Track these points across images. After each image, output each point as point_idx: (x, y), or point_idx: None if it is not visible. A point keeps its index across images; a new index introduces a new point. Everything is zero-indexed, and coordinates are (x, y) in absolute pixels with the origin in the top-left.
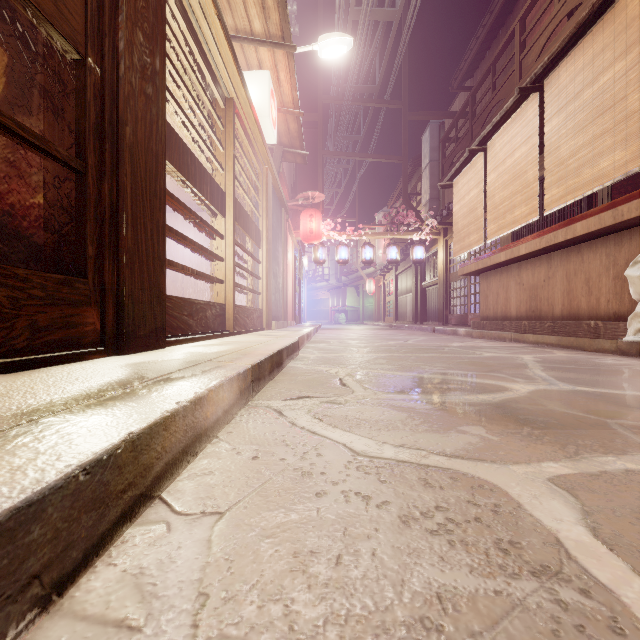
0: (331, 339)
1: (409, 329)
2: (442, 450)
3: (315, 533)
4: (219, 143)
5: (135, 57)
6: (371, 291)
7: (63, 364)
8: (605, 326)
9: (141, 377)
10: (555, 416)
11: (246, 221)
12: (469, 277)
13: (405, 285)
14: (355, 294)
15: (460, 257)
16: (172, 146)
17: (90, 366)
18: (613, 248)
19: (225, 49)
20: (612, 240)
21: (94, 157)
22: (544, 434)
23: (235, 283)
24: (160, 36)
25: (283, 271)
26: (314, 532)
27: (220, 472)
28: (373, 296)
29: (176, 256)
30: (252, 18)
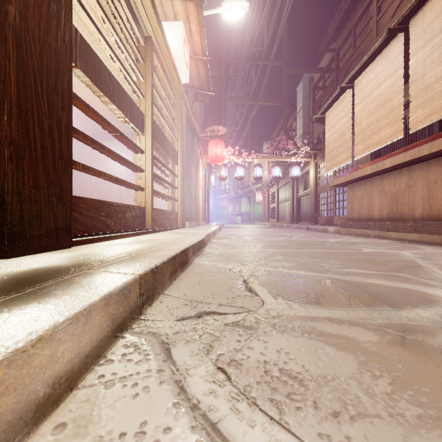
0: (232, 235)
1: (288, 227)
2: None
3: None
4: (139, 72)
5: None
6: (259, 200)
7: None
8: None
9: None
10: None
11: (164, 141)
12: (334, 189)
13: (284, 196)
14: (248, 202)
15: (327, 174)
16: (87, 60)
17: None
18: None
19: None
20: None
21: None
22: None
23: (153, 190)
24: None
25: (195, 184)
26: None
27: None
28: (260, 204)
29: (115, 173)
30: None
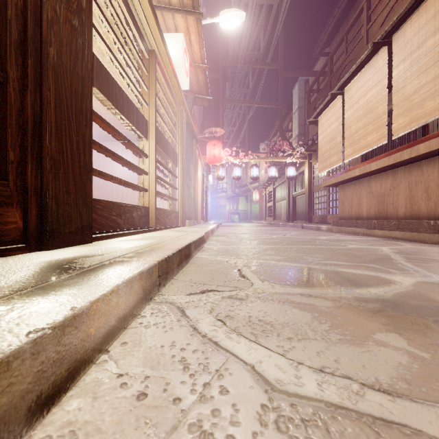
0: (229, 233)
1: (284, 226)
2: (375, 379)
3: None
4: (144, 84)
5: None
6: (256, 199)
7: None
8: None
9: (27, 282)
10: None
11: (165, 145)
12: (328, 188)
13: (280, 195)
14: (245, 201)
15: (321, 174)
16: (102, 79)
17: None
18: None
19: (147, 8)
20: None
21: (16, 71)
22: None
23: (156, 191)
24: None
25: (194, 184)
26: None
27: (84, 434)
28: (258, 203)
29: (117, 173)
30: None
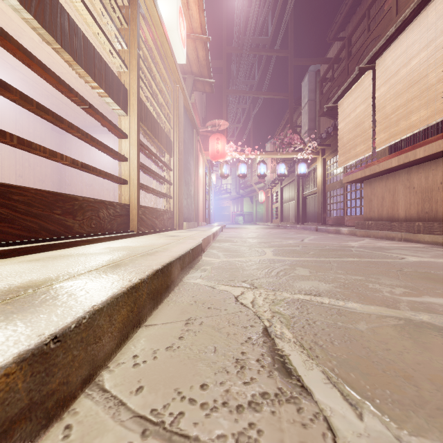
0: (234, 238)
1: (294, 228)
2: None
3: None
4: (120, 36)
5: None
6: (262, 200)
7: None
8: None
9: None
10: None
11: (155, 127)
12: (345, 186)
13: (288, 195)
14: (250, 202)
15: (336, 171)
16: None
17: None
18: None
19: None
20: None
21: None
22: None
23: (140, 184)
24: None
25: (194, 181)
26: None
27: None
28: (263, 204)
29: (108, 169)
30: None
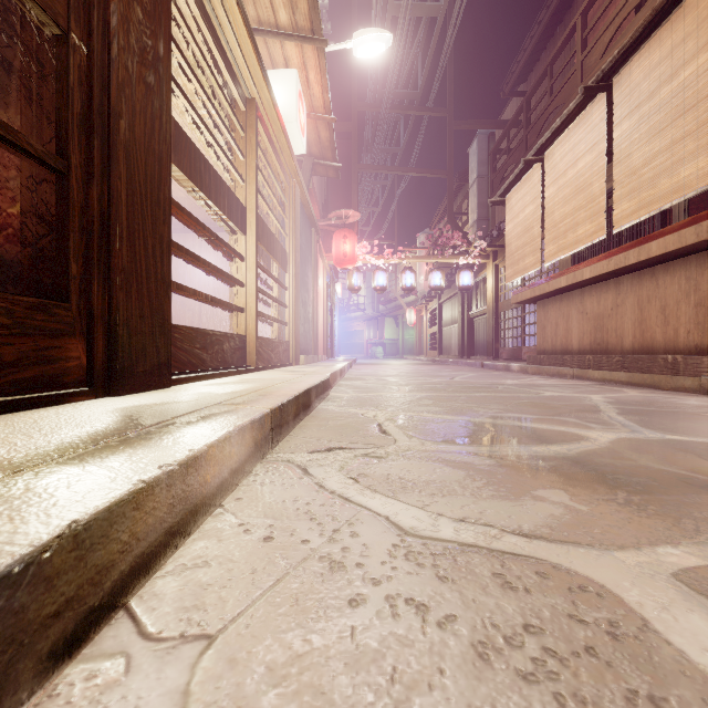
0: (367, 376)
1: (455, 364)
2: (518, 527)
3: (348, 678)
4: (239, 150)
5: (132, 37)
6: (412, 322)
7: (36, 408)
8: (685, 361)
9: (124, 427)
10: (652, 475)
11: (270, 241)
12: (523, 306)
13: (450, 315)
14: (394, 325)
15: (512, 283)
16: (181, 150)
17: (68, 411)
18: (694, 271)
19: (245, 40)
20: (693, 261)
21: (79, 155)
22: (646, 502)
23: (257, 311)
24: (164, 15)
25: (313, 299)
26: (346, 676)
27: (218, 562)
28: (414, 327)
29: (193, 282)
30: (277, 7)
